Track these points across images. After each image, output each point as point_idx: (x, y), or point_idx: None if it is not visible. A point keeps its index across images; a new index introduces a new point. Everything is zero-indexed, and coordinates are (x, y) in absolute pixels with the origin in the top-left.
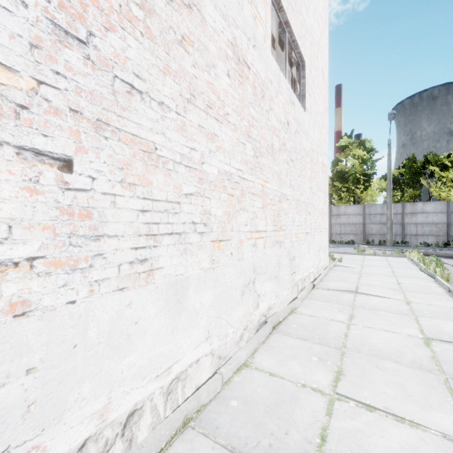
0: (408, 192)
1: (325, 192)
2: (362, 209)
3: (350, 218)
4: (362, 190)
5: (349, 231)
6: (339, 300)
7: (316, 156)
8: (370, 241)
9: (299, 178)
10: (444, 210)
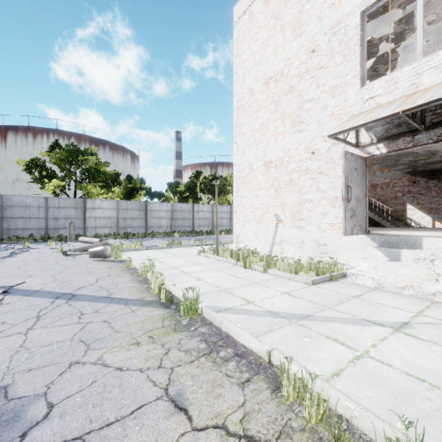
0: None
1: None
2: None
3: None
4: None
5: None
6: None
7: None
8: None
9: None
10: None
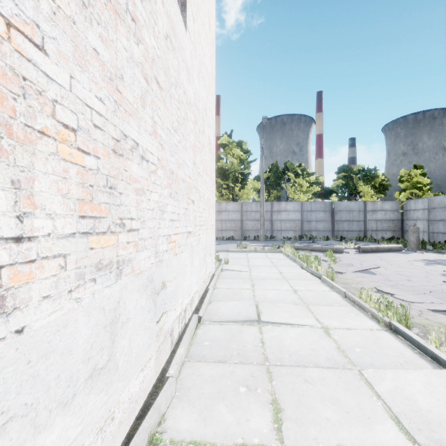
0: (274, 193)
1: (211, 178)
2: (240, 206)
3: (230, 214)
4: (240, 189)
5: (229, 227)
6: (242, 350)
7: (202, 122)
8: (247, 236)
9: (175, 133)
10: (299, 209)
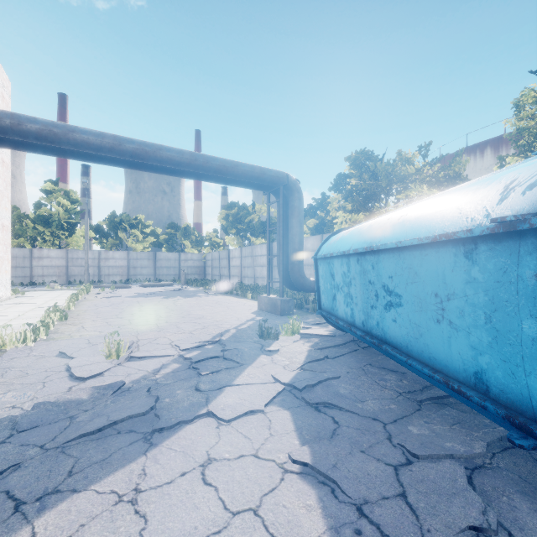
0: (110, 241)
1: (6, 244)
2: (65, 254)
3: (53, 261)
4: (67, 236)
5: (52, 273)
6: (4, 306)
7: None
8: (73, 281)
9: None
10: (126, 257)
